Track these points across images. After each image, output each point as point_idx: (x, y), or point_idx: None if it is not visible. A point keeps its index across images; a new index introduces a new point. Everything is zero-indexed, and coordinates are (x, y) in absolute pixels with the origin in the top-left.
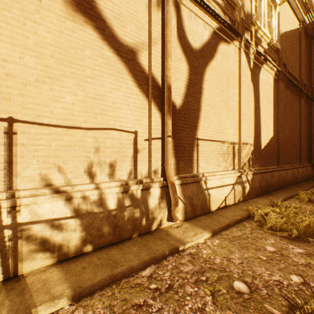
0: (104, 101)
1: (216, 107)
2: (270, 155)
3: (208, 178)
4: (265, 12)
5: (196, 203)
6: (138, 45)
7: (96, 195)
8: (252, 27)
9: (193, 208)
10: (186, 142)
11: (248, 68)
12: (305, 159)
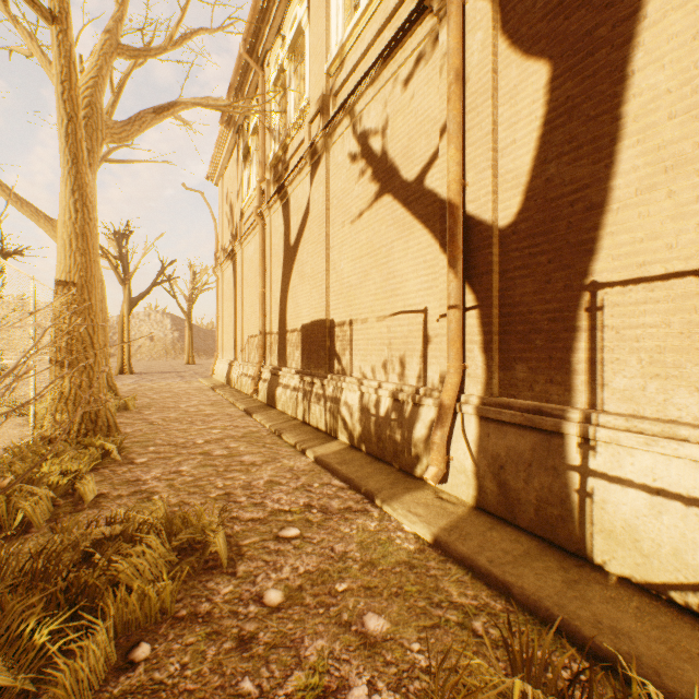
0: (394, 278)
1: None
2: None
3: (601, 436)
4: None
5: (514, 486)
6: (429, 163)
7: (373, 394)
8: None
9: (505, 494)
10: (537, 308)
11: None
12: None
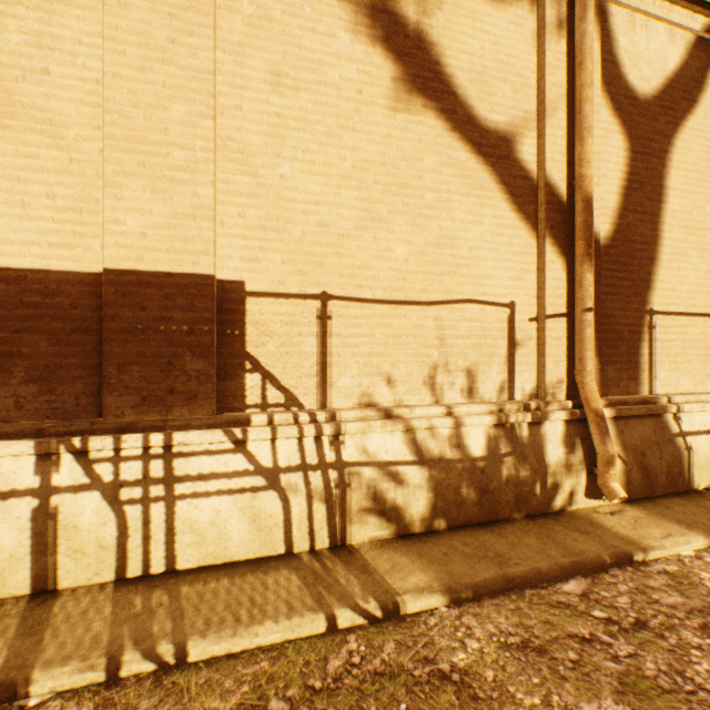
0: (454, 248)
1: (703, 230)
2: None
3: (685, 409)
4: None
5: (653, 465)
6: (516, 124)
7: (449, 426)
8: None
9: (646, 476)
10: (621, 321)
11: None
12: None
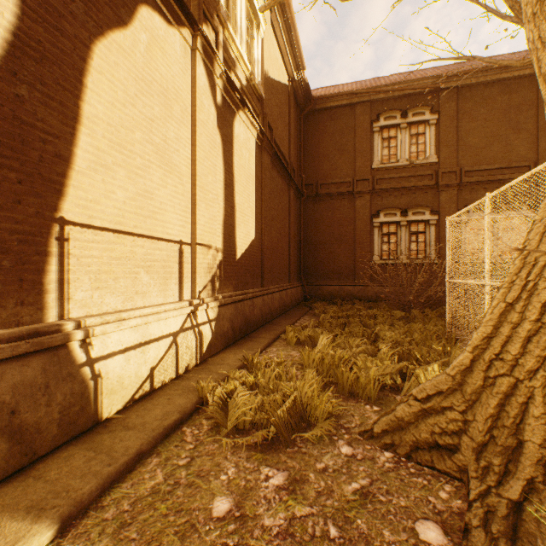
0: None
1: (133, 152)
2: (250, 270)
3: (98, 332)
4: (243, 20)
5: (35, 419)
6: None
7: None
8: (220, 25)
9: (22, 439)
10: (5, 225)
11: (211, 100)
12: (295, 276)
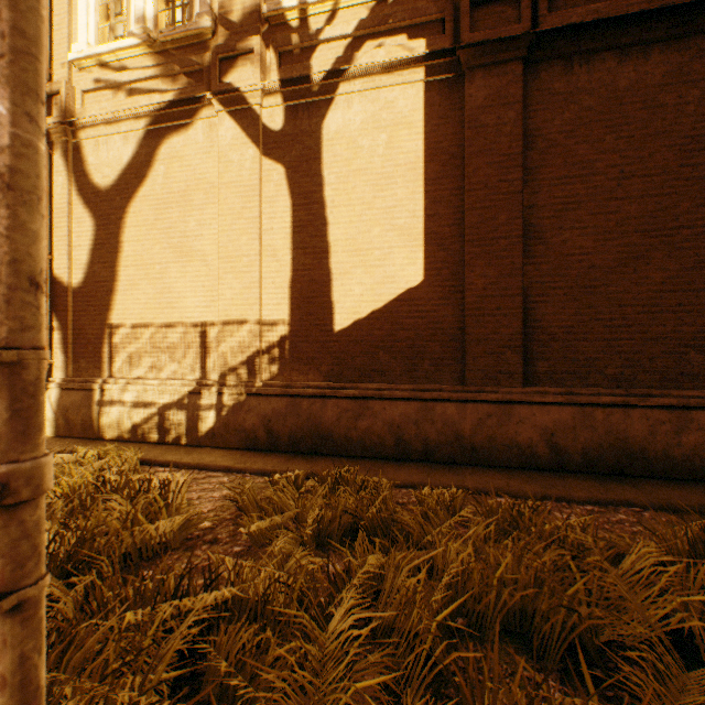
0: None
1: (153, 264)
2: (397, 347)
3: (107, 387)
4: None
5: (74, 418)
6: None
7: None
8: (252, 39)
9: (70, 424)
10: (91, 332)
11: (246, 145)
12: None
